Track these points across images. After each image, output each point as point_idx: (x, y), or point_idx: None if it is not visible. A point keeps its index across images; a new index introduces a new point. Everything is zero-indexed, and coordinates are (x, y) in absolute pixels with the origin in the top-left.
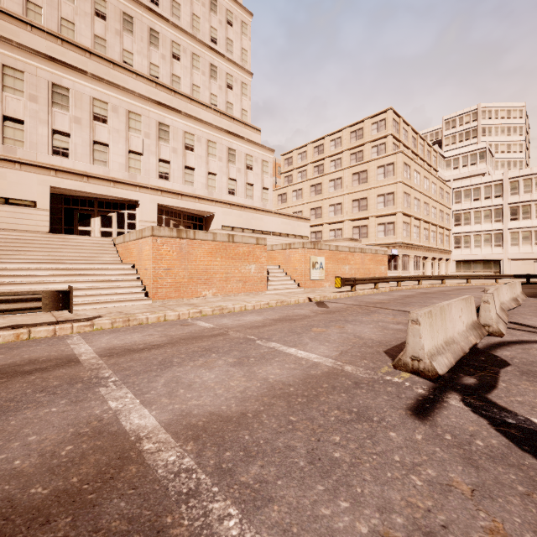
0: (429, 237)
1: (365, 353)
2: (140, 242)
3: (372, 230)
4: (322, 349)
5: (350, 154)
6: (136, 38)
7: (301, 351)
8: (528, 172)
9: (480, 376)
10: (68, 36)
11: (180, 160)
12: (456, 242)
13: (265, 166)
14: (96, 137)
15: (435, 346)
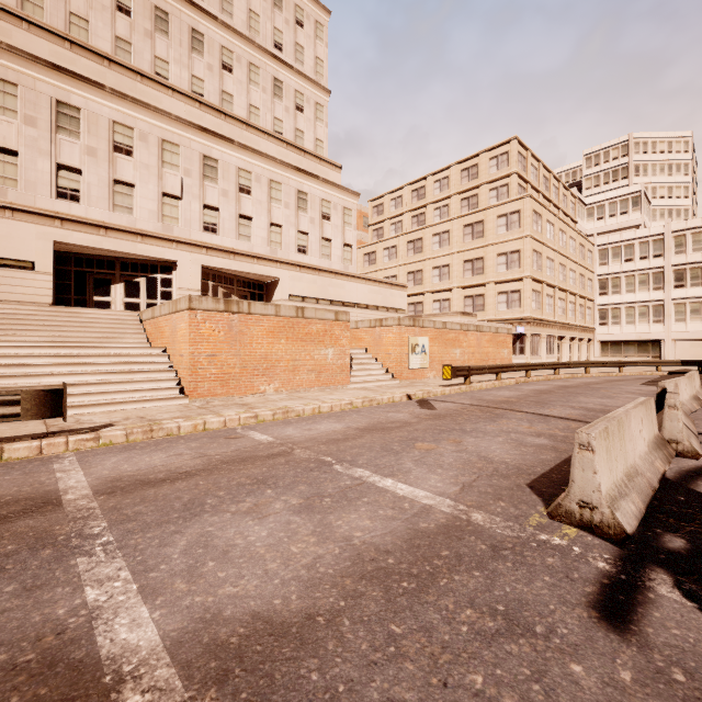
0: (566, 310)
1: (499, 488)
2: (174, 317)
3: (490, 301)
4: (433, 480)
5: (460, 200)
6: (173, 41)
7: (402, 485)
8: (698, 223)
9: (689, 533)
10: (79, 37)
11: (233, 207)
12: (602, 316)
13: (347, 215)
14: (117, 174)
15: (614, 484)
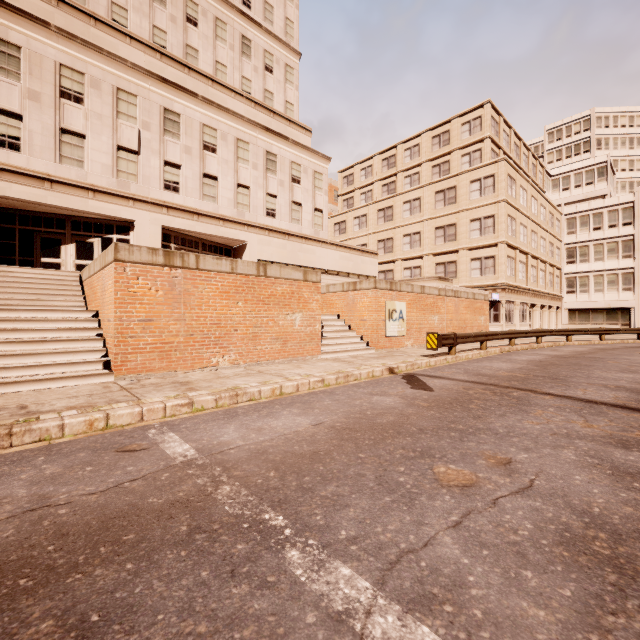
0: (537, 277)
1: None
2: (103, 273)
3: (462, 267)
4: (545, 639)
5: (431, 167)
6: None
7: None
8: None
9: None
10: None
11: (196, 165)
12: (569, 284)
13: (318, 179)
14: (64, 122)
15: None
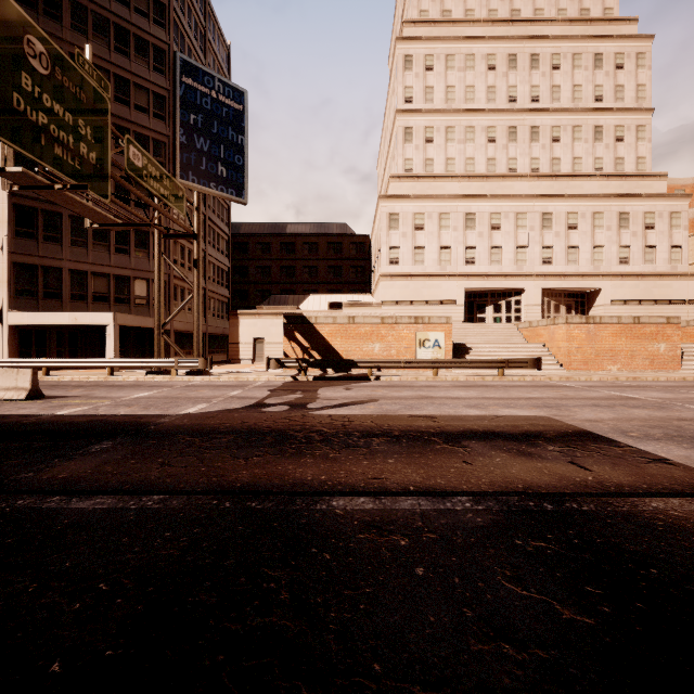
0: None
1: None
2: (552, 327)
3: None
4: None
5: None
6: (518, 143)
7: None
8: None
9: None
10: (470, 170)
11: (563, 242)
12: None
13: (675, 219)
14: (492, 243)
15: None
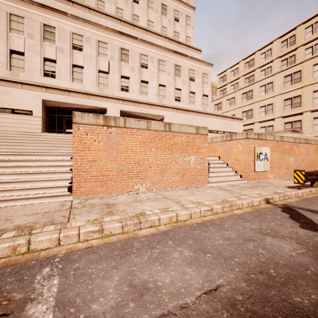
0: None
1: None
2: None
3: (306, 124)
4: None
5: (280, 61)
6: None
7: None
8: None
9: None
10: None
11: (137, 76)
12: None
13: (205, 78)
14: (74, 61)
15: None
